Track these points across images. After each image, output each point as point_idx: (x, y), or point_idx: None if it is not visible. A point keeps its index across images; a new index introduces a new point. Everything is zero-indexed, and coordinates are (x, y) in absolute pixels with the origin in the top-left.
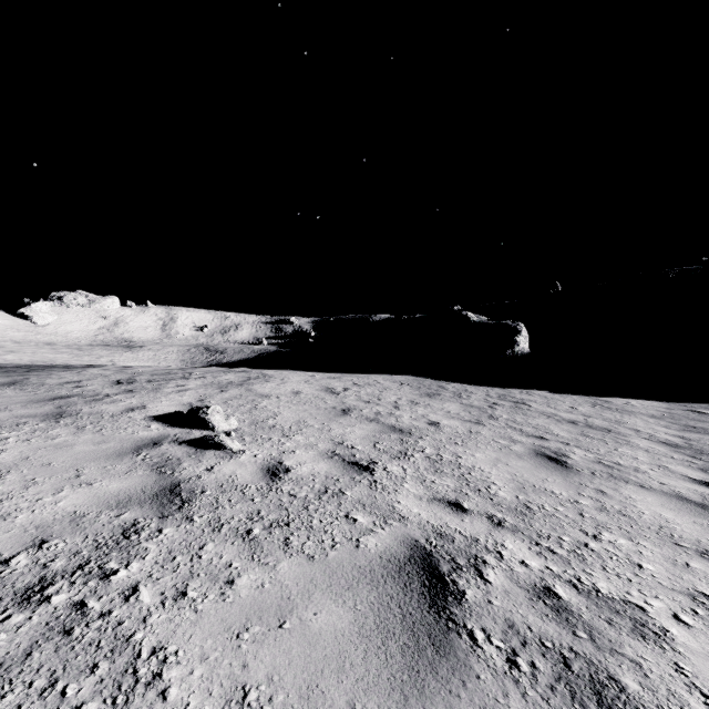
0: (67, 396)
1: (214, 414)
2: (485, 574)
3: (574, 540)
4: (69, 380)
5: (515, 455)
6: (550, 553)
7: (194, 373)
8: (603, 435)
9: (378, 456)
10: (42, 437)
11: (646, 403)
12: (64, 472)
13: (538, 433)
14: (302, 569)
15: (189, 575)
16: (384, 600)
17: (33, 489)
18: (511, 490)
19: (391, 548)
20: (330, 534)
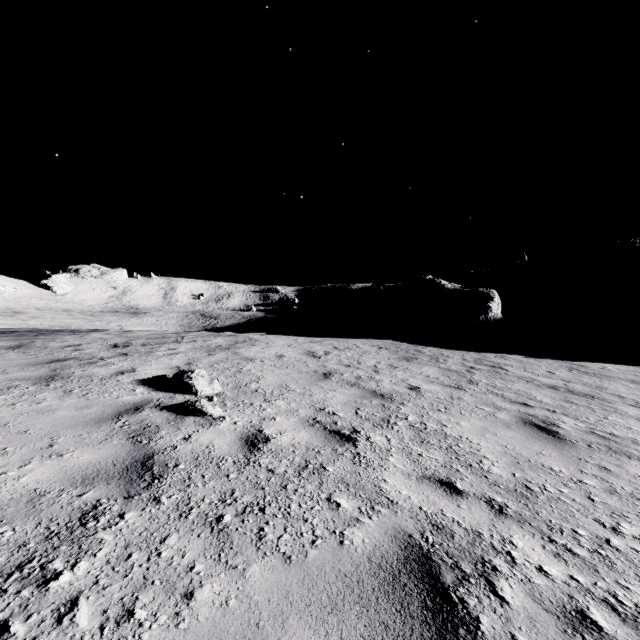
0: (64, 359)
1: (198, 379)
2: (499, 588)
3: (592, 534)
4: (70, 344)
5: (502, 424)
6: (569, 554)
7: (186, 337)
8: (587, 402)
9: (360, 424)
10: (28, 401)
11: (622, 368)
12: (38, 441)
13: (521, 399)
14: (276, 577)
15: (142, 583)
16: (378, 633)
17: (1, 460)
18: (505, 465)
19: (381, 547)
20: (310, 524)
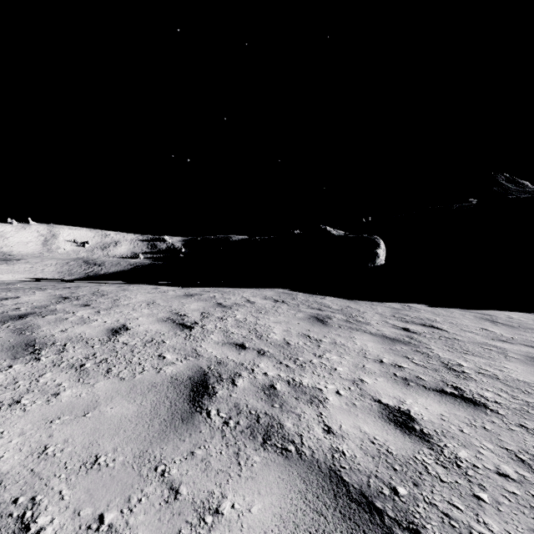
0: None
1: None
2: None
3: None
4: None
5: None
6: None
7: None
8: None
9: None
10: None
11: (524, 316)
12: None
13: None
14: None
15: None
16: None
17: None
18: None
19: None
20: None
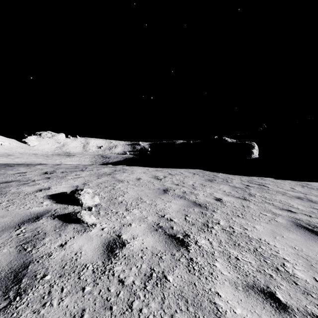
0: (10, 181)
1: (84, 195)
2: None
3: None
4: (20, 172)
5: (283, 227)
6: None
7: (88, 168)
8: None
9: (189, 229)
10: None
11: None
12: None
13: (286, 207)
14: None
15: None
16: None
17: None
18: (303, 268)
19: None
20: None
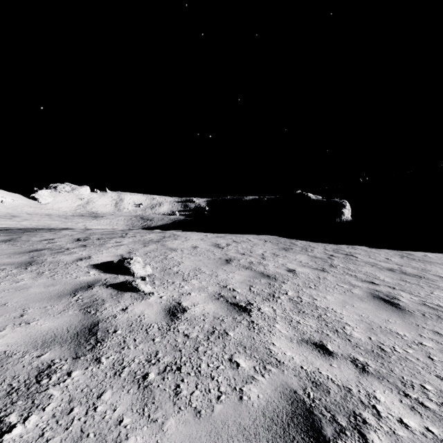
0: (40, 249)
1: (135, 264)
2: (370, 440)
3: (436, 388)
4: (46, 238)
5: (357, 298)
6: (421, 407)
7: (129, 234)
8: (417, 281)
9: (253, 298)
10: (10, 280)
11: (439, 256)
12: (13, 311)
13: (369, 279)
14: (189, 430)
15: (79, 435)
16: None
17: None
18: (362, 330)
19: (273, 402)
20: (216, 381)
